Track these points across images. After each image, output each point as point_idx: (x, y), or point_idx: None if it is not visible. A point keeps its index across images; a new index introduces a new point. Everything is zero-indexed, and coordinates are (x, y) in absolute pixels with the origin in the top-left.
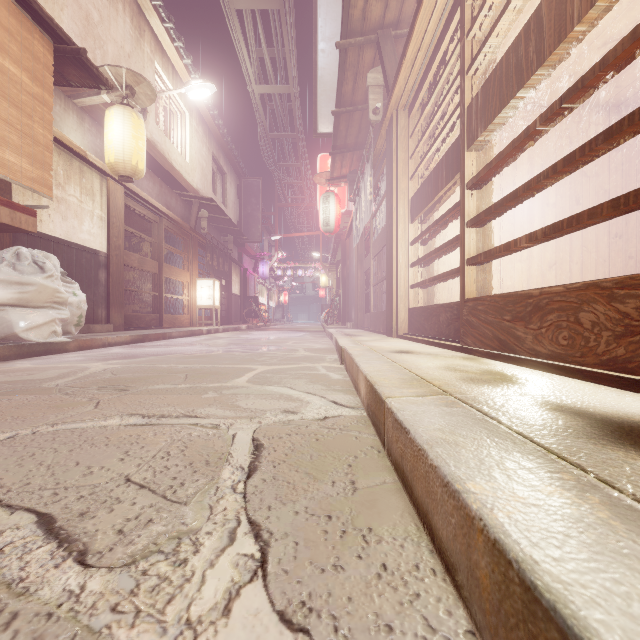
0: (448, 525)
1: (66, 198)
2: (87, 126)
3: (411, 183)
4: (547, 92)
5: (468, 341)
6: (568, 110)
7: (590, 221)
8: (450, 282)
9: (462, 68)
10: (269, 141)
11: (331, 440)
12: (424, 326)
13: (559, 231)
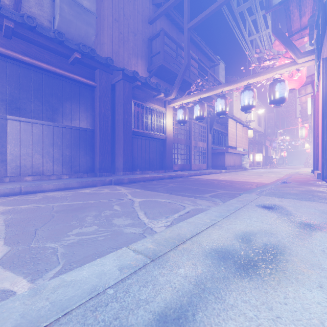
0: None
1: None
2: None
3: None
4: None
5: None
6: None
7: None
8: None
9: None
10: None
11: None
12: None
13: None
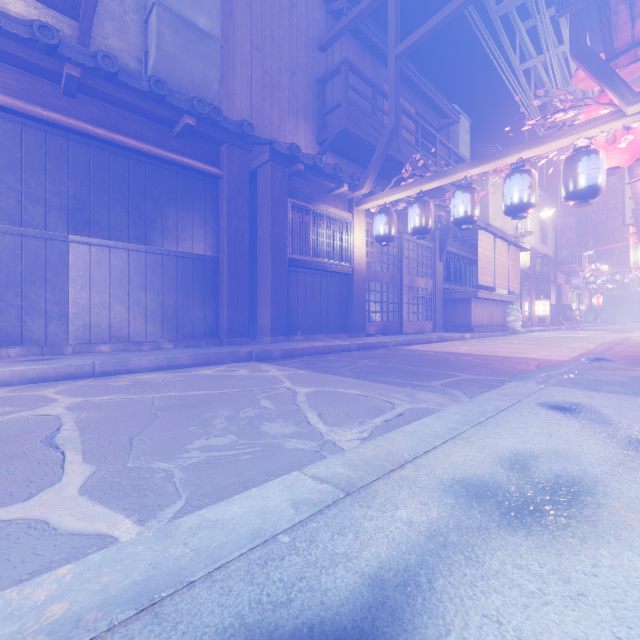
0: None
1: None
2: None
3: None
4: None
5: None
6: None
7: None
8: None
9: None
10: None
11: None
12: None
13: None
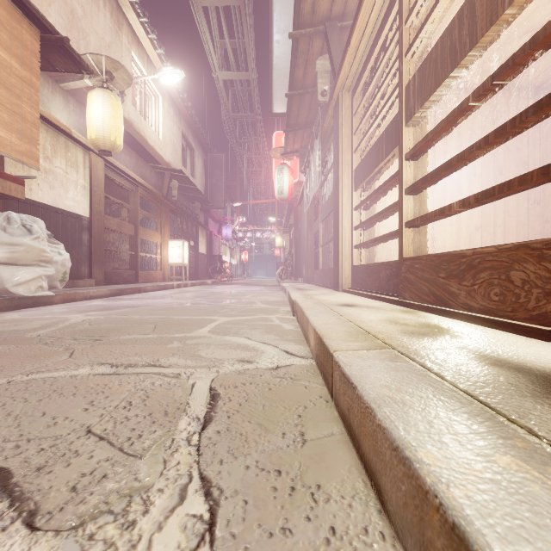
0: (398, 490)
1: (53, 169)
2: (72, 107)
3: (355, 156)
4: (474, 76)
5: (406, 296)
6: (499, 87)
7: (520, 187)
8: (389, 243)
9: (400, 52)
10: (231, 121)
11: (282, 389)
12: (366, 282)
13: (491, 197)
